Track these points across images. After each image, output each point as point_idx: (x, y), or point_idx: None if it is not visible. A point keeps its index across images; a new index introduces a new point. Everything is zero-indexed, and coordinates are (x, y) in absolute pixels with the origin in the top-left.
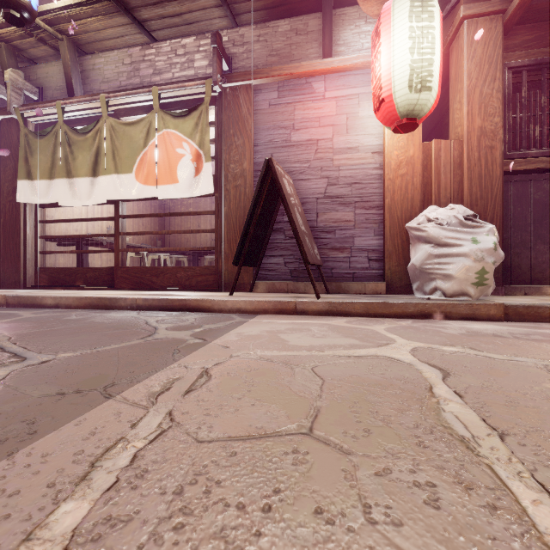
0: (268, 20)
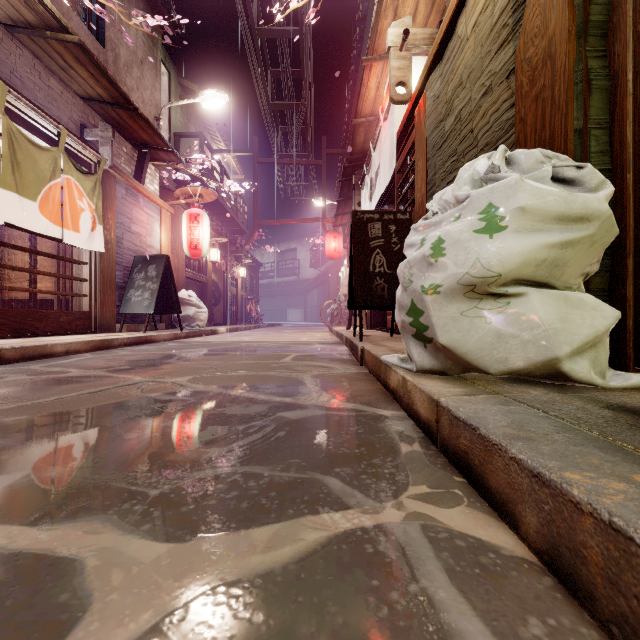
0: (101, 115)
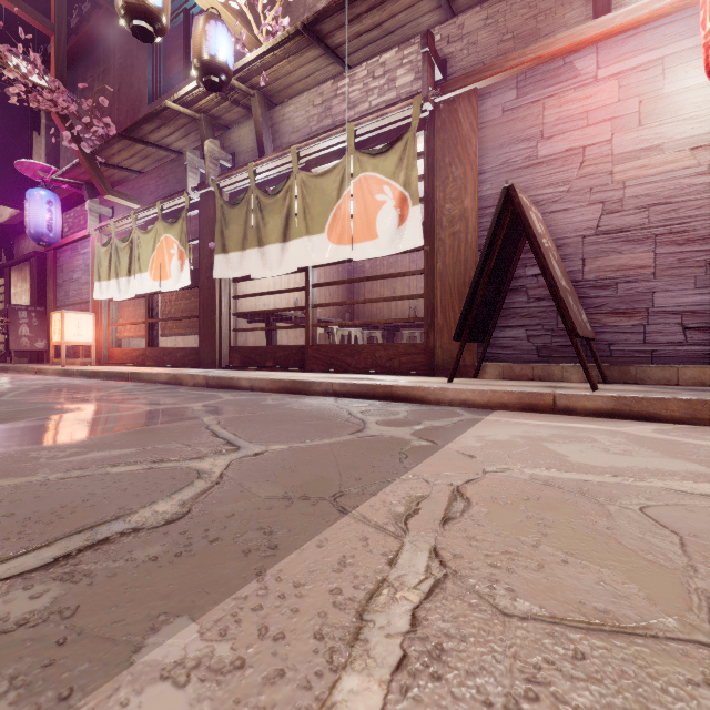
0: None
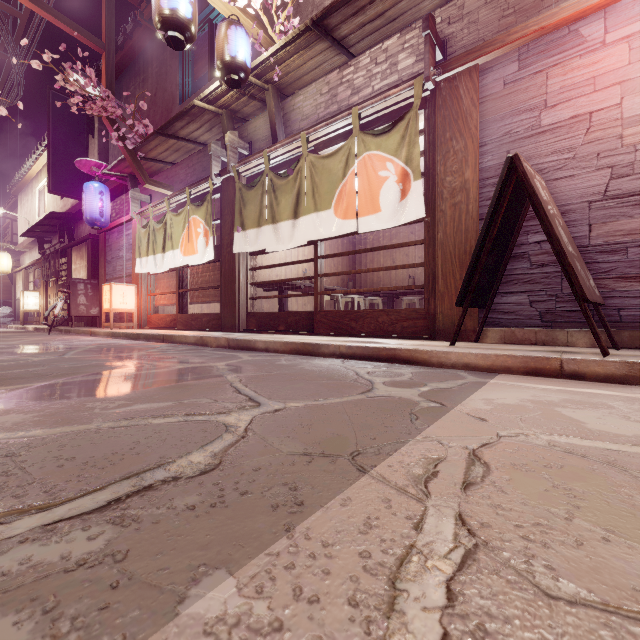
0: None
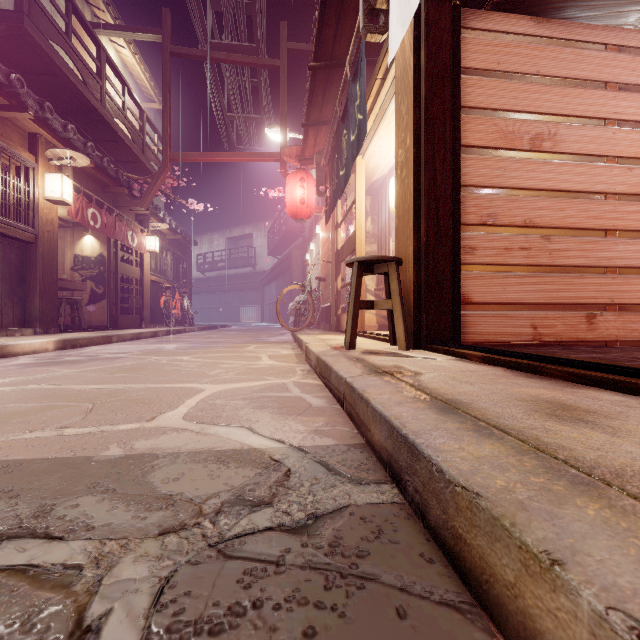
0: None
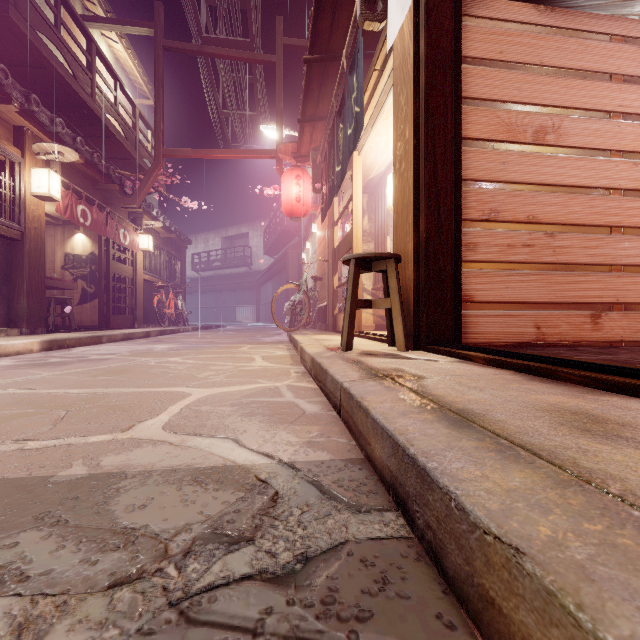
0: None
